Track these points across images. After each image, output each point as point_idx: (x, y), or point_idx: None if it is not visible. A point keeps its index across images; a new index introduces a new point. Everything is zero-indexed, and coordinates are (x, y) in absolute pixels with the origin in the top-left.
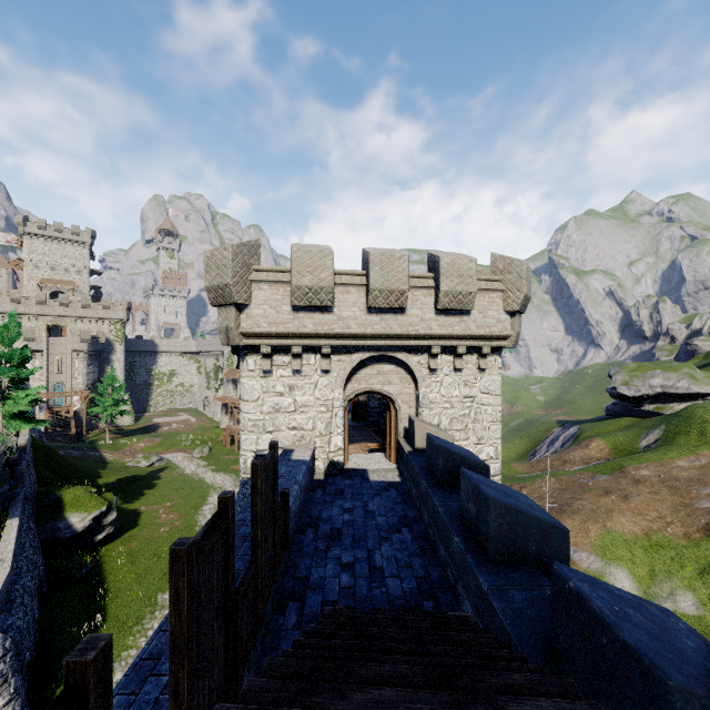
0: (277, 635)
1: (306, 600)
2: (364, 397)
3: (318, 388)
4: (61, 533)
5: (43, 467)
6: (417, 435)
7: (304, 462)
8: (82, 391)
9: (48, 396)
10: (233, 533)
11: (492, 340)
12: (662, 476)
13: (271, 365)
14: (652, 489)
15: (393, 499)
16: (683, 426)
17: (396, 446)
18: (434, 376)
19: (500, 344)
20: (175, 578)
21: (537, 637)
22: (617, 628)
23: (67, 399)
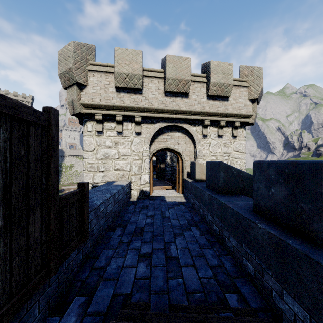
0: None
1: (95, 294)
2: (163, 165)
3: (133, 144)
4: None
5: None
6: (197, 170)
7: (120, 185)
8: None
9: None
10: None
11: (241, 117)
12: None
13: (102, 128)
14: None
15: (182, 210)
16: None
17: (182, 183)
18: (205, 140)
19: (246, 120)
20: None
21: None
22: None
23: None
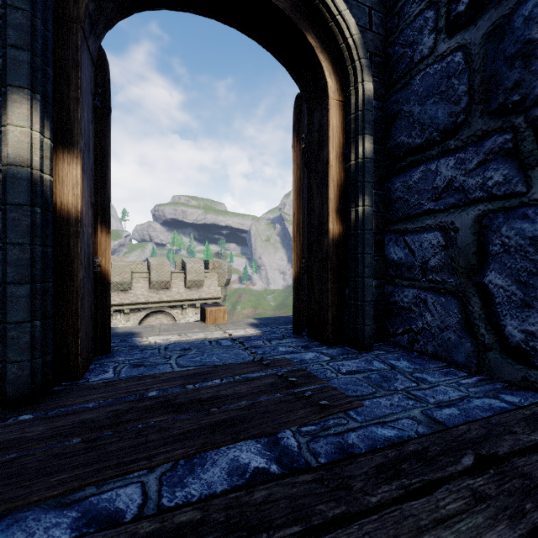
0: None
1: None
2: None
3: None
4: None
5: None
6: None
7: None
8: None
9: None
10: None
11: (213, 299)
12: None
13: None
14: None
15: None
16: None
17: None
18: (185, 318)
19: (217, 301)
20: None
21: None
22: None
23: None
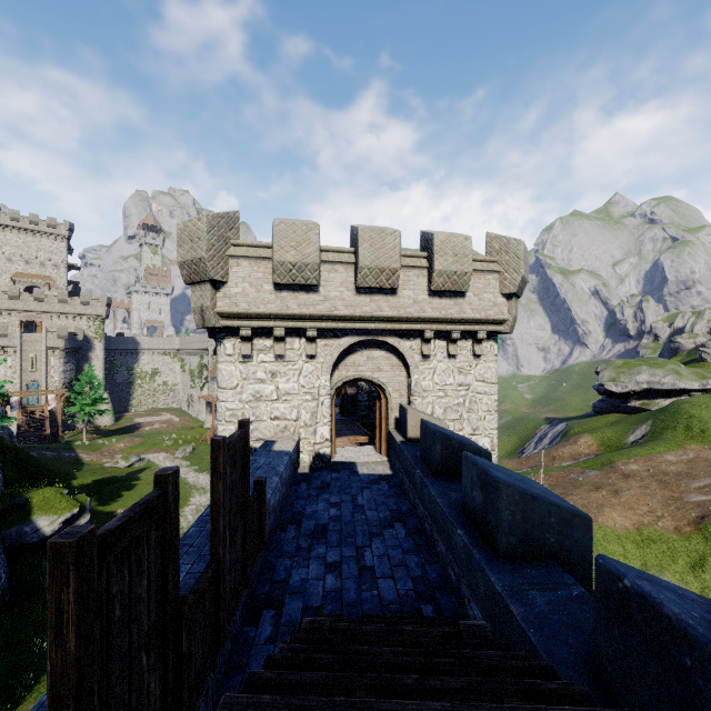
0: (247, 651)
1: (284, 607)
2: (352, 390)
3: (303, 375)
4: (27, 537)
5: (11, 468)
6: (410, 423)
7: (286, 452)
8: (58, 389)
9: (20, 395)
10: (176, 523)
11: (487, 324)
12: (651, 470)
13: (251, 349)
14: (642, 484)
15: (384, 493)
16: (670, 421)
17: (387, 437)
18: (427, 363)
19: (497, 329)
20: (58, 587)
21: (571, 650)
22: (710, 644)
23: (42, 399)
